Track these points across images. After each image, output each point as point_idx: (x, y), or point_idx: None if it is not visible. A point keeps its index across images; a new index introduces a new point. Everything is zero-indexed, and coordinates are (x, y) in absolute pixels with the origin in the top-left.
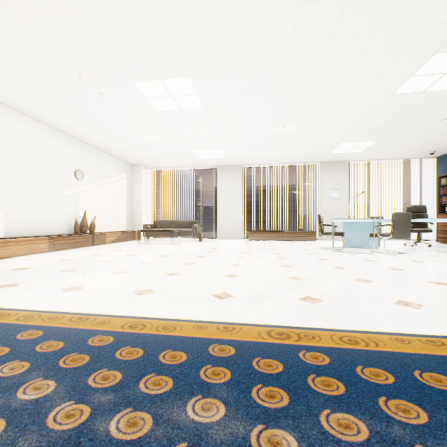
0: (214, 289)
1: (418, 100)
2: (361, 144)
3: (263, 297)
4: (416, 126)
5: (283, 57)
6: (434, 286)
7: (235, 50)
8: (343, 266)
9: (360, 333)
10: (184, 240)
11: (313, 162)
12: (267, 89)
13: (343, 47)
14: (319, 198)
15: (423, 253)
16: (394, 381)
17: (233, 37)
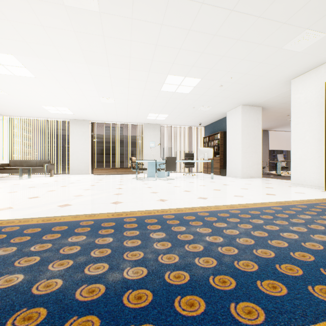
0: (5, 206)
1: (176, 96)
2: (161, 115)
3: (34, 207)
4: (183, 109)
5: (82, 58)
6: (148, 194)
7: (43, 46)
8: (124, 187)
9: (60, 216)
10: (38, 176)
11: (139, 123)
12: (81, 74)
13: (117, 61)
14: (143, 146)
15: (183, 179)
16: (38, 231)
17: (37, 38)
